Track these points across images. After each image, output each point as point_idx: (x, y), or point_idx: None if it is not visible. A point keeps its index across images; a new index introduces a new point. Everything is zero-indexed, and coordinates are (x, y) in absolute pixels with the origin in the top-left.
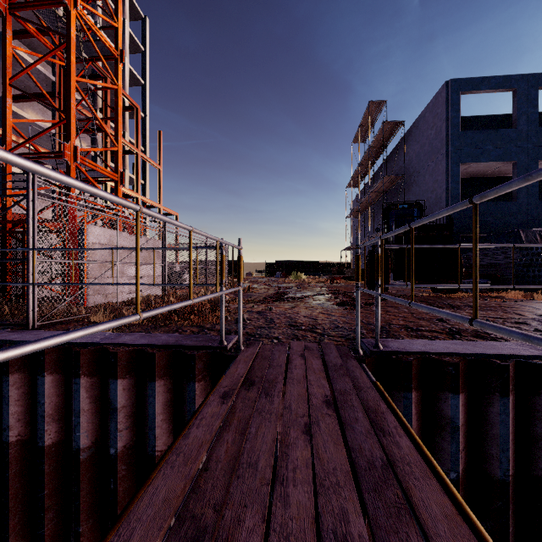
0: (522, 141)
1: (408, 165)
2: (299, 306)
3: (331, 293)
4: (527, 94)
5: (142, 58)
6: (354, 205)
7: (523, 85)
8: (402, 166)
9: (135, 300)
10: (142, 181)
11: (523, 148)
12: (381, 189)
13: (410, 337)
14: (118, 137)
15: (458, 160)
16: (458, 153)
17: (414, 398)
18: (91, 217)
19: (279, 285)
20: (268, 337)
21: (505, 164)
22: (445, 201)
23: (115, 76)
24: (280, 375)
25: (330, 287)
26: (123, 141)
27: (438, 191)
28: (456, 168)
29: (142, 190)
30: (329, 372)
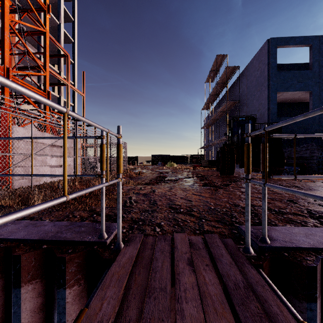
0: (315, 78)
1: (241, 94)
2: (175, 188)
3: (195, 176)
4: (318, 48)
5: (73, 25)
6: (206, 121)
7: (316, 42)
8: (237, 95)
9: (45, 184)
10: (73, 104)
11: (316, 83)
12: (224, 110)
13: (281, 222)
14: (45, 66)
15: (275, 90)
16: (275, 85)
17: (318, 308)
18: (37, 126)
19: (160, 171)
20: (151, 224)
21: (303, 94)
22: (267, 116)
23: (44, 23)
24: (165, 322)
25: (193, 172)
26: (58, 76)
27: (262, 110)
28: (274, 95)
29: (73, 110)
30: (237, 308)
